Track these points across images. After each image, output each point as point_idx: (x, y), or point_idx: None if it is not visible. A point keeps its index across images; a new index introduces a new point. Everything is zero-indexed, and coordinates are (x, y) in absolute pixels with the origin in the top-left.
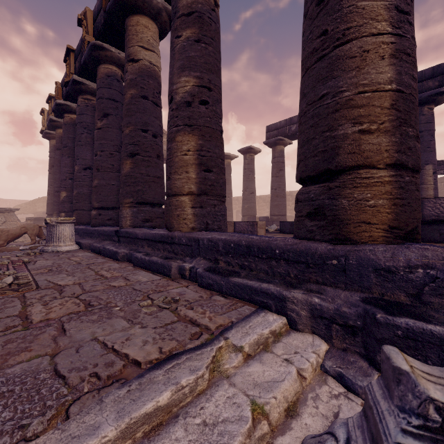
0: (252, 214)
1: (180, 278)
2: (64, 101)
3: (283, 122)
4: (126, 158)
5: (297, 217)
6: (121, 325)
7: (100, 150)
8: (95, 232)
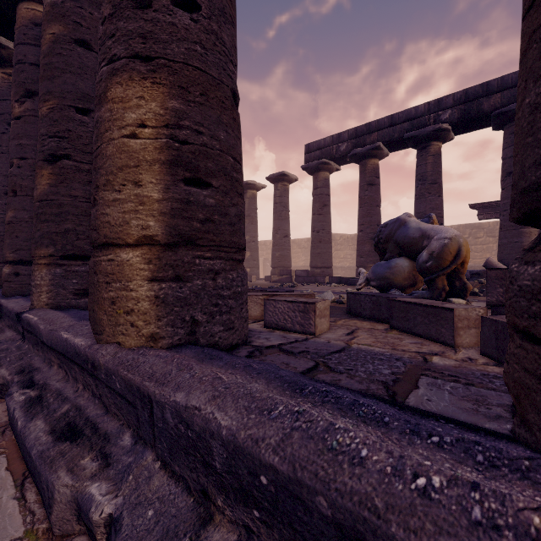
0: (286, 265)
1: (85, 533)
2: None
3: (328, 139)
4: (41, 164)
5: None
6: None
7: (19, 157)
8: (0, 308)
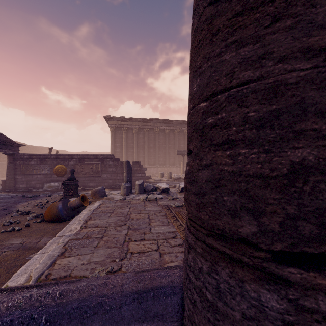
0: None
1: None
2: None
3: None
4: None
5: None
6: (94, 259)
7: None
8: None
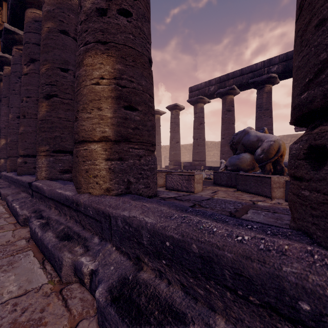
0: (178, 160)
1: (78, 282)
2: (2, 53)
3: (203, 84)
4: (42, 100)
5: (326, 194)
6: None
7: (27, 96)
8: (17, 181)
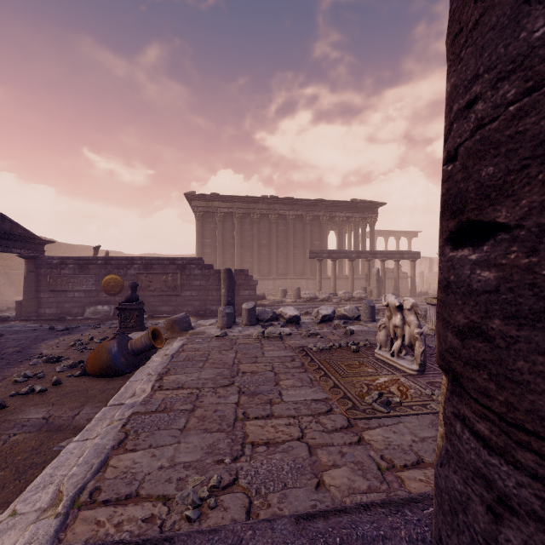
0: None
1: None
2: None
3: None
4: None
5: None
6: (183, 456)
7: None
8: None
